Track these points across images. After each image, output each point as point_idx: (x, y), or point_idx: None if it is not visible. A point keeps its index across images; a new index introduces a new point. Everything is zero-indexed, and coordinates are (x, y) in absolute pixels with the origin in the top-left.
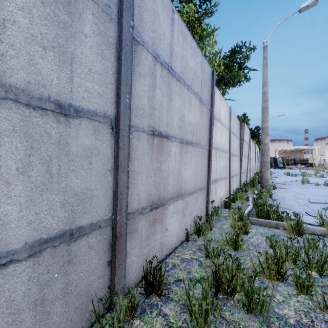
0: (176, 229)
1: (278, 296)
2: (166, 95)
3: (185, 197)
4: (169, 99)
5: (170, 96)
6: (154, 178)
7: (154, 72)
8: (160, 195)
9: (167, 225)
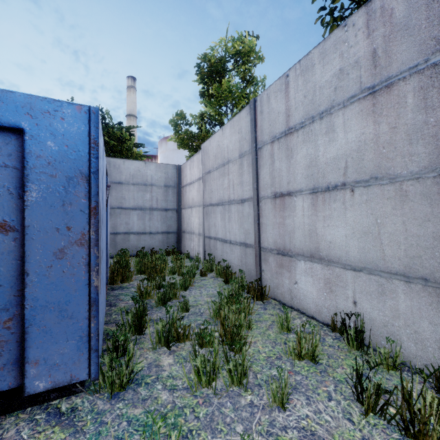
0: (313, 295)
1: (217, 334)
2: (285, 158)
3: (332, 266)
4: (288, 159)
5: (290, 154)
6: (278, 230)
7: (272, 152)
8: (285, 246)
9: (296, 279)
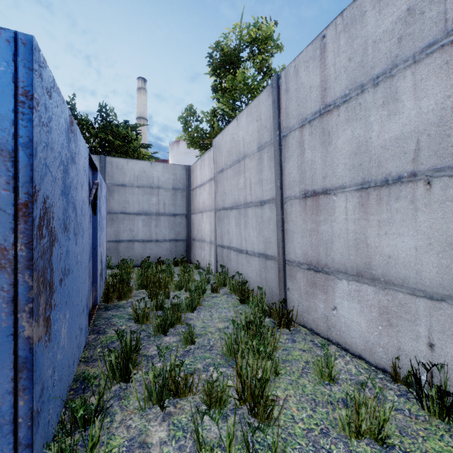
0: (361, 327)
1: (231, 383)
2: (320, 146)
3: (392, 290)
4: (325, 146)
5: (327, 140)
6: (310, 239)
7: (302, 140)
8: (320, 259)
9: (336, 303)
